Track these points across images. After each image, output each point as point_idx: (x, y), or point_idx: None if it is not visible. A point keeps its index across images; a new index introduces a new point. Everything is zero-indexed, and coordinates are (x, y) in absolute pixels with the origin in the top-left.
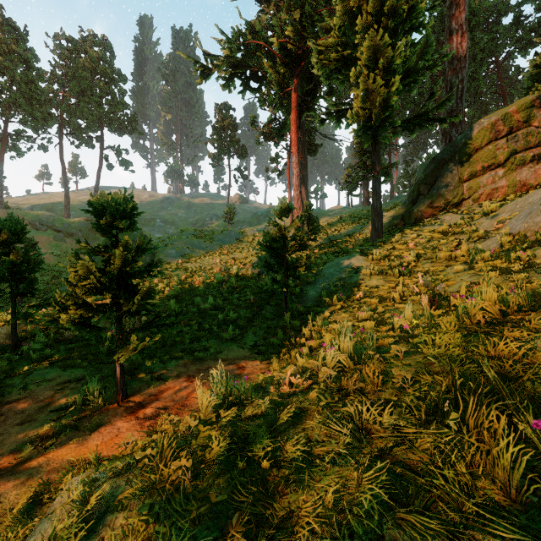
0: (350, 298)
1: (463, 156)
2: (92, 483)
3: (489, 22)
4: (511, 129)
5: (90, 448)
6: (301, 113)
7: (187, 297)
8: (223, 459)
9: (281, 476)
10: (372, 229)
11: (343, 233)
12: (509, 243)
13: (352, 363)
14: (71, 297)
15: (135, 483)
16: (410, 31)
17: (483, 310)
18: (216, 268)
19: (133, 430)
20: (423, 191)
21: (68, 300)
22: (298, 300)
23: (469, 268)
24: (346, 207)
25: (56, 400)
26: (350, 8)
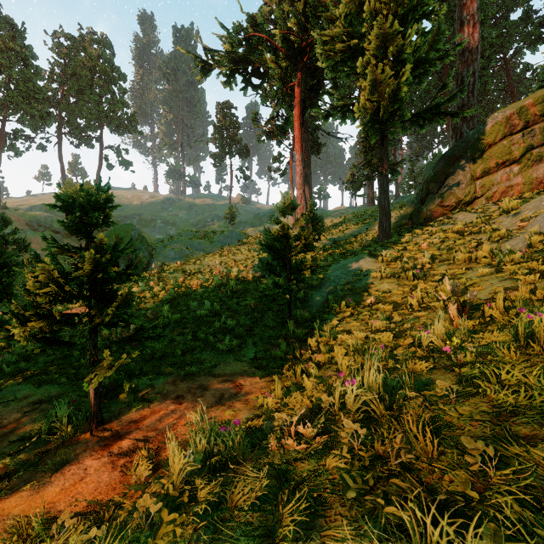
0: (360, 304)
1: (476, 152)
2: None
3: (496, 18)
4: (527, 123)
5: (46, 498)
6: (304, 110)
7: (182, 301)
8: None
9: None
10: (379, 229)
11: (348, 234)
12: (539, 242)
13: (382, 405)
14: (31, 307)
15: None
16: (420, 19)
17: None
18: (216, 270)
19: (103, 472)
20: (432, 189)
21: (25, 311)
22: (303, 305)
23: (497, 271)
24: (350, 207)
25: (21, 425)
26: None
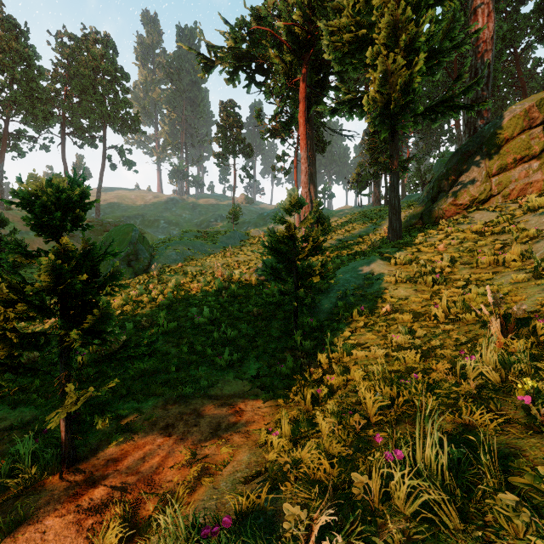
0: (374, 312)
1: (491, 148)
2: None
3: (506, 11)
4: None
5: None
6: (309, 107)
7: (181, 307)
8: None
9: None
10: (389, 229)
11: (354, 234)
12: None
13: (454, 509)
14: None
15: None
16: (434, 6)
17: None
18: (217, 272)
19: (64, 538)
20: (444, 187)
21: None
22: (310, 312)
23: (535, 277)
24: (355, 207)
25: None
26: None
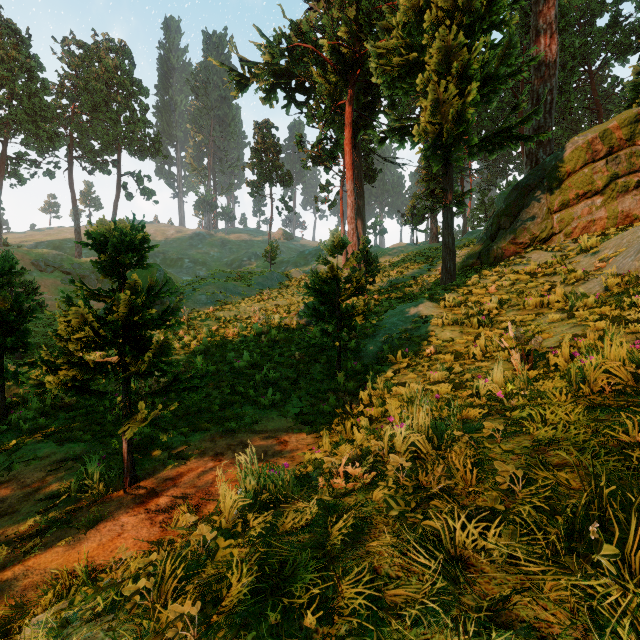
0: (418, 354)
1: (553, 182)
2: (58, 630)
3: (580, 24)
4: (612, 149)
5: (83, 553)
6: (357, 132)
7: (218, 352)
8: (248, 599)
9: (334, 635)
10: (443, 270)
11: (407, 275)
12: (617, 285)
13: (430, 446)
14: (62, 354)
15: (117, 636)
16: (489, 30)
17: (605, 373)
18: (255, 317)
19: (141, 528)
20: (503, 224)
21: (57, 358)
22: (354, 356)
23: (568, 317)
24: (410, 244)
25: (47, 484)
26: (416, 2)
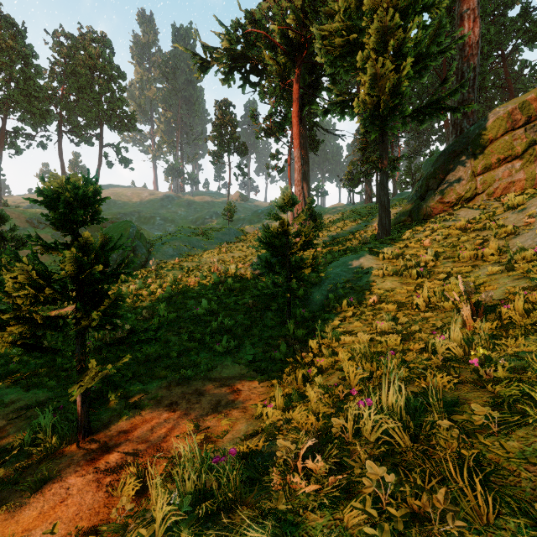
0: (362, 303)
1: (477, 148)
2: None
3: (494, 15)
4: (530, 118)
5: (21, 524)
6: (302, 107)
7: (179, 299)
8: None
9: None
10: (379, 226)
11: (346, 231)
12: None
13: (407, 435)
14: (11, 309)
15: None
16: (421, 13)
17: None
18: (214, 267)
19: (87, 492)
20: (432, 186)
21: (3, 315)
22: (302, 304)
23: (508, 269)
24: (347, 204)
25: (5, 434)
26: None
